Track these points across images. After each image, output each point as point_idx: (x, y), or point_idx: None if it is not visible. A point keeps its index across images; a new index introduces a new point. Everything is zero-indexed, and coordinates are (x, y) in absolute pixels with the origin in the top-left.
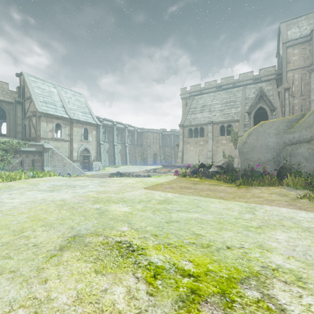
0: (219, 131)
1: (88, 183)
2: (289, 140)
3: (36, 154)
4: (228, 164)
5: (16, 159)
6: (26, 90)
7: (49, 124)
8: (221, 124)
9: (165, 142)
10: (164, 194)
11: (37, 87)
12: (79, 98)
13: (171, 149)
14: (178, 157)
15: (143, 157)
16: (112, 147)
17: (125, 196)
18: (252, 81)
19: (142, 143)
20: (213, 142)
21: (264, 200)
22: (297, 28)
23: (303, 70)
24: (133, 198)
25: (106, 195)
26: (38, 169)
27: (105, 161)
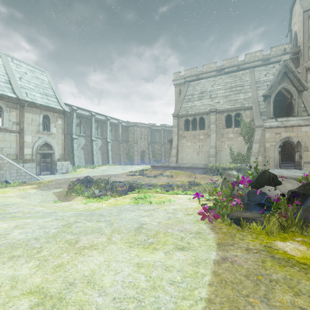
0: (224, 122)
1: None
2: None
3: None
4: None
5: None
6: None
7: None
8: (227, 113)
9: (154, 138)
10: None
11: None
12: (40, 76)
13: (161, 146)
14: (172, 155)
15: (129, 155)
16: (90, 143)
17: None
18: (262, 62)
19: (128, 139)
20: (217, 136)
21: None
22: None
23: None
24: None
25: None
26: None
27: (80, 160)
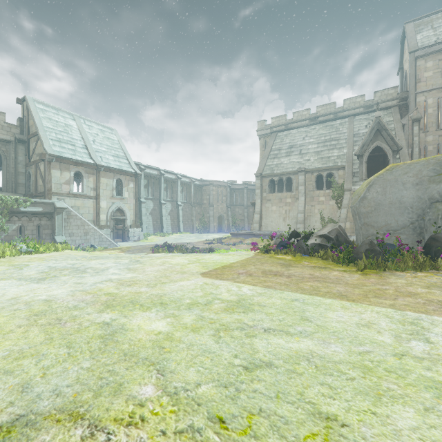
0: (314, 183)
1: (109, 265)
2: (439, 193)
3: (43, 216)
4: (338, 232)
5: (13, 224)
6: (31, 123)
7: (64, 172)
8: (318, 172)
9: (235, 200)
10: (235, 287)
11: (47, 119)
12: (110, 135)
13: (244, 210)
14: (254, 221)
15: (204, 221)
16: (158, 207)
17: (165, 293)
18: (364, 109)
19: (202, 201)
20: (306, 199)
21: (426, 303)
22: (431, 29)
23: (441, 92)
24: (180, 296)
25: (132, 288)
26: (46, 239)
27: (148, 227)
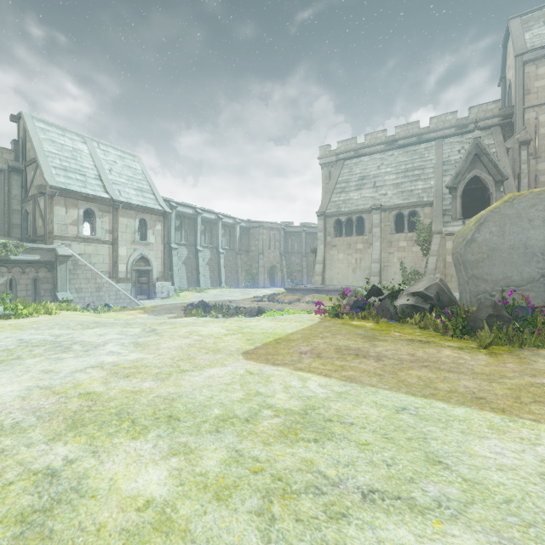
0: (392, 224)
1: (109, 337)
2: None
3: (41, 267)
4: (440, 288)
5: (0, 277)
6: (29, 146)
7: (71, 210)
8: (397, 210)
9: (291, 246)
10: (297, 381)
11: (49, 141)
12: (132, 163)
13: (302, 258)
14: (316, 272)
15: (252, 272)
16: (194, 254)
17: (181, 393)
18: (455, 130)
19: (249, 248)
20: (382, 245)
21: None
22: (544, 26)
23: None
24: (204, 401)
25: (129, 383)
26: (45, 296)
27: (181, 281)
